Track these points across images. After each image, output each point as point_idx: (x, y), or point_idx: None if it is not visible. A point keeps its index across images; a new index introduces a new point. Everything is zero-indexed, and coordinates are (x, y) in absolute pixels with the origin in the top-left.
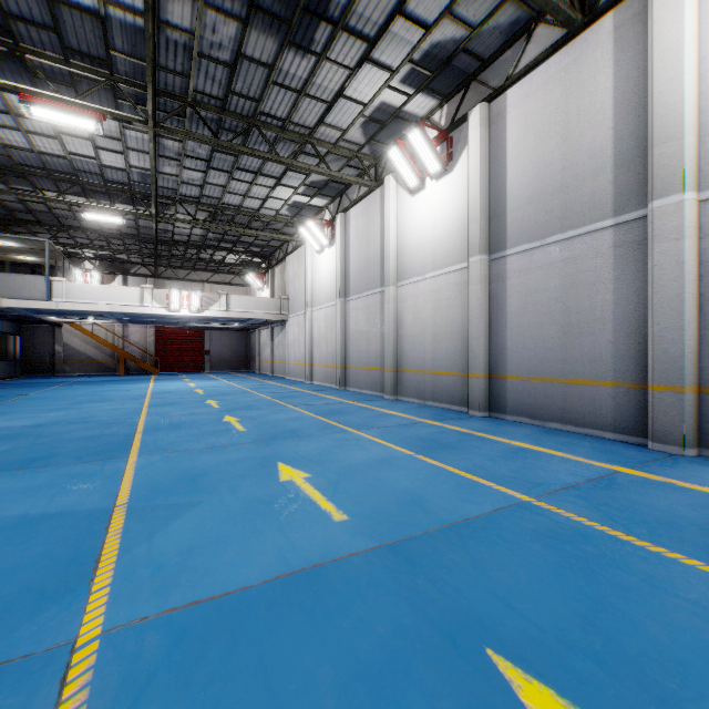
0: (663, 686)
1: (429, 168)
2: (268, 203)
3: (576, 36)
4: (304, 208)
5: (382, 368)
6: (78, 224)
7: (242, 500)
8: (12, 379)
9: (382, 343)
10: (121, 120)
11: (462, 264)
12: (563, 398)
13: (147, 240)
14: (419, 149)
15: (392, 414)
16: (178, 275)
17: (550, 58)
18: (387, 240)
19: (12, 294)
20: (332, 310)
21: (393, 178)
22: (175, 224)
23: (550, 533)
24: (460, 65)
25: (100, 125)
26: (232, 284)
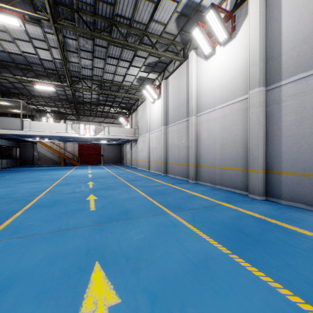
0: None
1: (219, 38)
2: (126, 78)
3: None
4: (145, 80)
5: (187, 164)
6: (39, 94)
7: None
8: (13, 168)
9: (187, 150)
10: (34, 19)
11: (243, 96)
12: None
13: (72, 102)
14: (213, 25)
15: (196, 196)
16: (89, 119)
17: None
18: (190, 90)
19: (5, 127)
20: (159, 133)
21: (194, 52)
22: (83, 92)
23: None
24: None
25: (21, 21)
26: (113, 123)
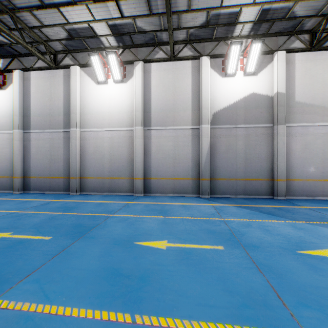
0: (19, 227)
1: None
2: None
3: (53, 69)
4: None
5: None
6: None
7: None
8: None
9: None
10: None
11: (11, 131)
12: (50, 183)
13: None
14: None
15: None
16: None
17: (46, 70)
18: None
19: None
20: None
21: None
22: None
23: (16, 216)
24: (9, 49)
25: None
26: None
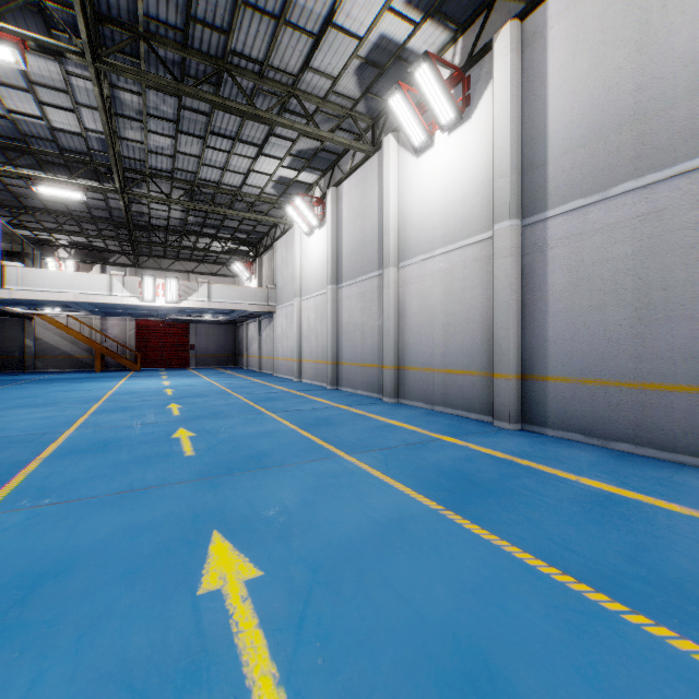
0: None
1: (439, 118)
2: (251, 179)
3: None
4: (291, 186)
5: (380, 365)
6: (42, 205)
7: (83, 678)
8: None
9: (380, 336)
10: (49, 49)
11: (483, 234)
12: (637, 409)
13: (122, 225)
14: (428, 91)
15: (395, 426)
16: (161, 265)
17: None
18: (386, 213)
19: None
20: (323, 299)
21: (394, 139)
22: (150, 205)
23: None
24: None
25: (19, 53)
26: (219, 274)
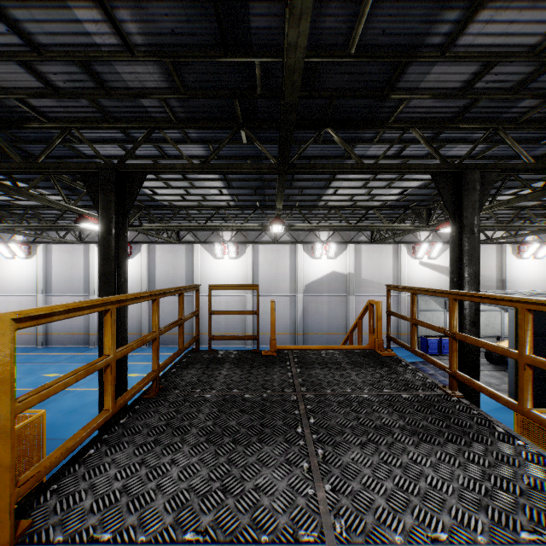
0: None
1: None
2: None
3: (177, 244)
4: None
5: (86, 333)
6: None
7: (136, 380)
8: None
9: (86, 321)
10: None
11: None
12: (173, 338)
13: None
14: None
15: None
16: None
17: (170, 244)
18: (92, 274)
19: None
20: (29, 299)
21: (96, 246)
22: None
23: None
24: None
25: None
26: None
